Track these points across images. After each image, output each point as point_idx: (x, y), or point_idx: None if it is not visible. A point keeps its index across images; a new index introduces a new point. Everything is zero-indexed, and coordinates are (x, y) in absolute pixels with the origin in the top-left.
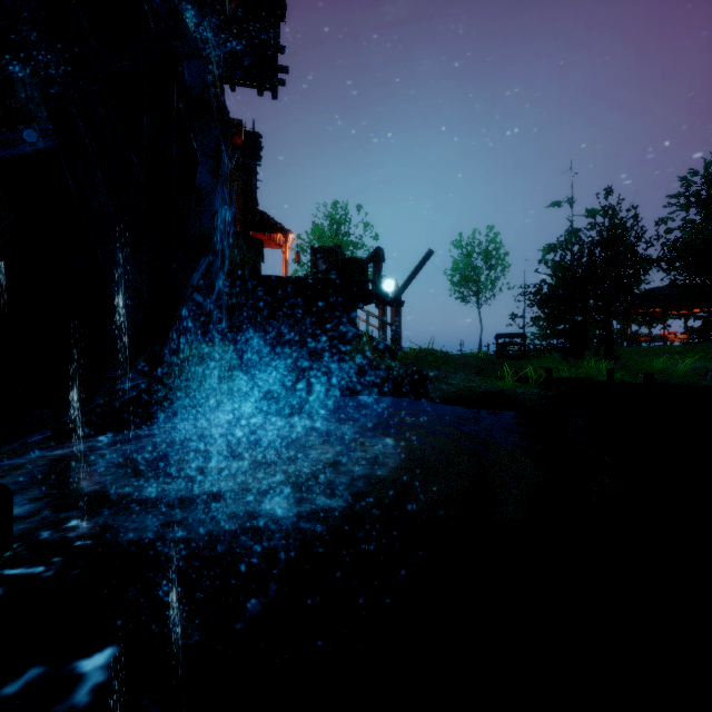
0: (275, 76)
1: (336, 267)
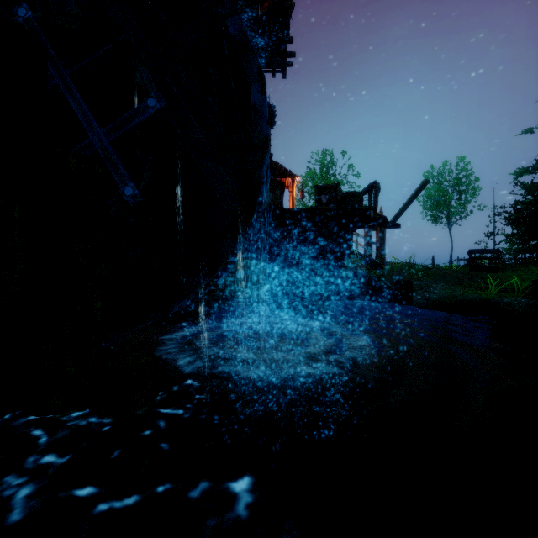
0: (285, 60)
1: (335, 200)
